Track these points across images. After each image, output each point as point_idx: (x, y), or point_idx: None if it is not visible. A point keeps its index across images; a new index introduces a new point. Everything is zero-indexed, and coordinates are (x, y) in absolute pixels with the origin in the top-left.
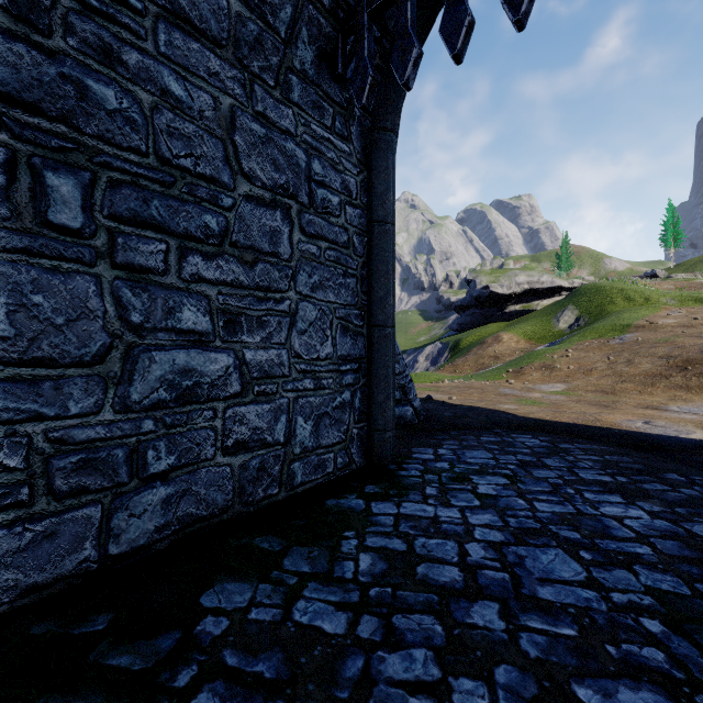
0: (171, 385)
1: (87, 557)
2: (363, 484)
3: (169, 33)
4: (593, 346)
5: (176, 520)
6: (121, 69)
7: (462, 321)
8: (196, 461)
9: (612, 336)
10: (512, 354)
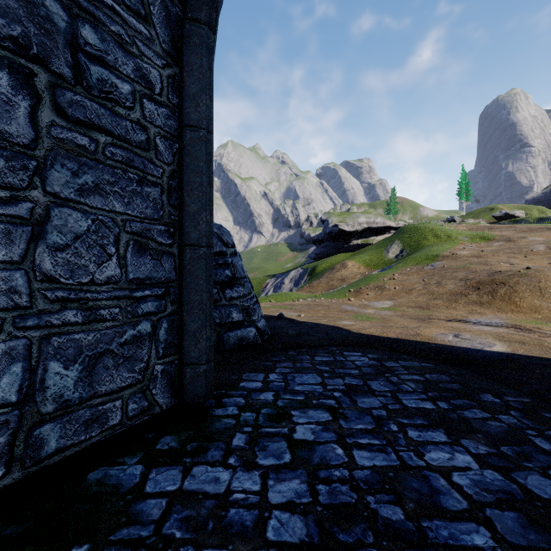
0: None
1: None
2: (159, 435)
3: None
4: (413, 271)
5: None
6: None
7: (319, 251)
8: None
9: (426, 264)
10: (354, 277)
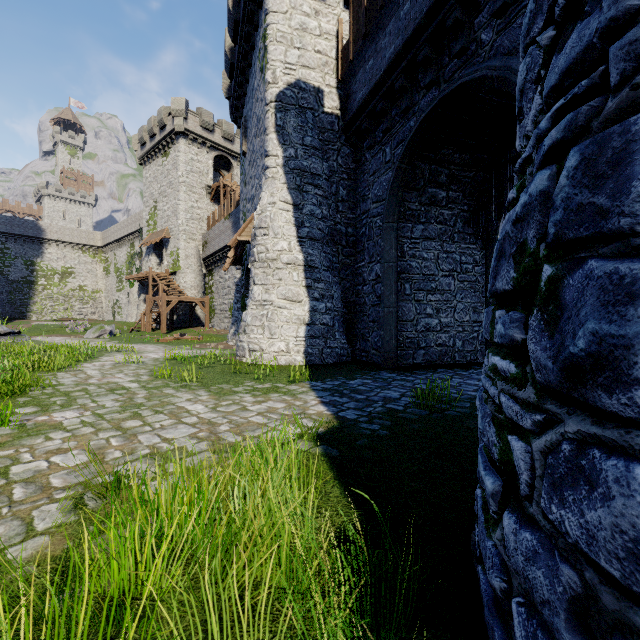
0: (424, 327)
1: (410, 361)
2: (481, 365)
3: (424, 243)
4: None
5: (425, 359)
6: (416, 257)
7: None
8: (429, 346)
9: None
10: None
